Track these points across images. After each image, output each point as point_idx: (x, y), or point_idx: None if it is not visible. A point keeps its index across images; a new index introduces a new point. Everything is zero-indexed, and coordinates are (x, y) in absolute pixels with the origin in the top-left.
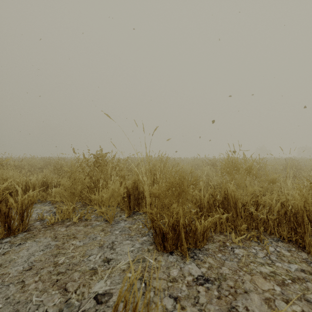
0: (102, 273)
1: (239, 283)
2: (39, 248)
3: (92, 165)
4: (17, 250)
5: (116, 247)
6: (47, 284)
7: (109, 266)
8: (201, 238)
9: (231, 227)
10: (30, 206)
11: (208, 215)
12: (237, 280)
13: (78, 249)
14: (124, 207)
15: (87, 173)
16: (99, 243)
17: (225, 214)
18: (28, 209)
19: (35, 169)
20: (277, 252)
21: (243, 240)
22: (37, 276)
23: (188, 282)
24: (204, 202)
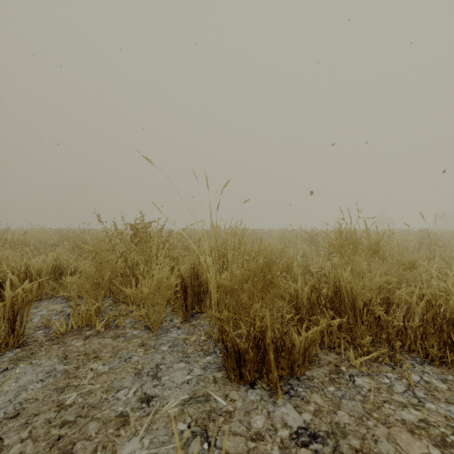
0: (137, 423)
1: (369, 443)
2: (37, 377)
3: (128, 241)
4: (0, 380)
5: (163, 374)
6: (41, 445)
7: (149, 410)
8: (300, 359)
9: (347, 340)
10: (27, 306)
11: (310, 319)
12: (364, 435)
13: (100, 379)
14: (177, 307)
15: (120, 254)
16: (135, 368)
17: (338, 319)
18: (22, 311)
19: (45, 247)
20: (425, 384)
21: (368, 361)
22: (27, 430)
23: (283, 441)
24: (303, 299)
